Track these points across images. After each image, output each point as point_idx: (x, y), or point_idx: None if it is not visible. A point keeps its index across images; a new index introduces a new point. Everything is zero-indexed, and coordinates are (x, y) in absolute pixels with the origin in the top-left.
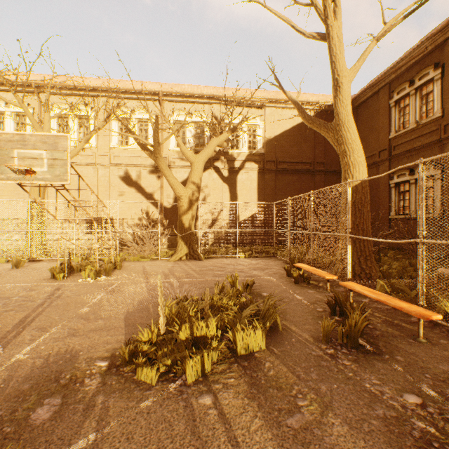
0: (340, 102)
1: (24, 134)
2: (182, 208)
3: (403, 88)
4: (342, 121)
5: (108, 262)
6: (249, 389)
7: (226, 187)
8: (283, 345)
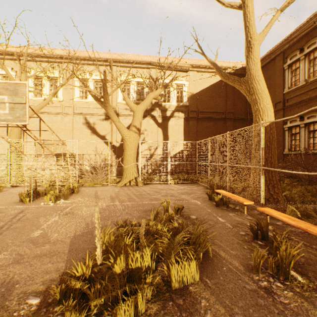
0: (251, 60)
1: None
2: (126, 145)
3: (294, 54)
4: (253, 75)
5: (67, 188)
6: None
7: (160, 131)
8: (216, 275)
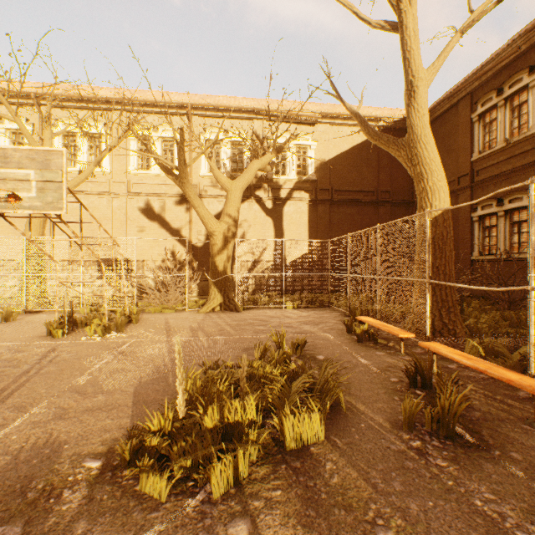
0: (415, 111)
1: (5, 148)
2: (214, 246)
3: (488, 98)
4: (417, 135)
5: (121, 314)
6: (304, 510)
7: (269, 222)
8: (349, 434)
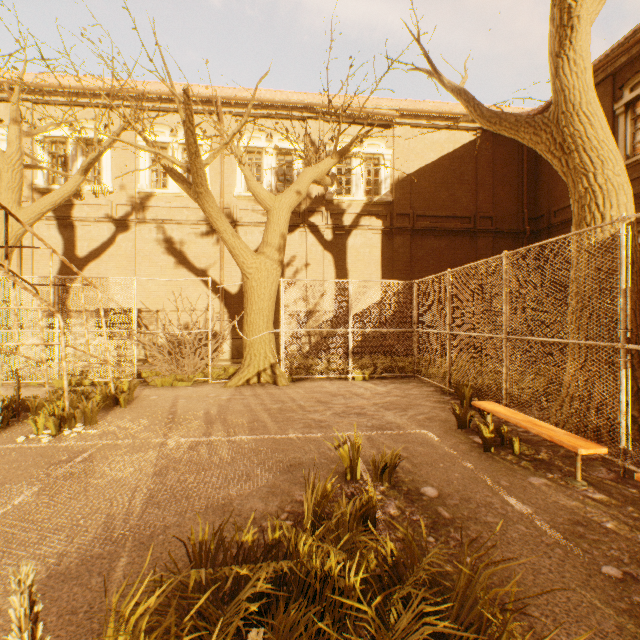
0: (570, 63)
1: None
2: (249, 290)
3: None
4: (574, 103)
5: (102, 392)
6: None
7: (329, 258)
8: None
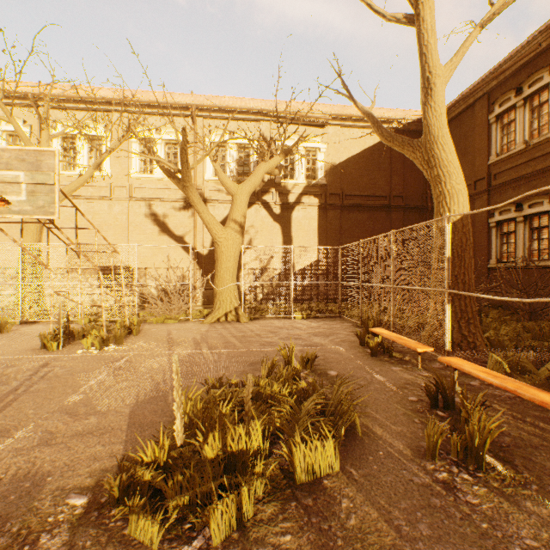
0: (432, 110)
1: None
2: (220, 253)
3: (507, 98)
4: (434, 135)
5: (121, 325)
6: None
7: (277, 228)
8: (367, 464)
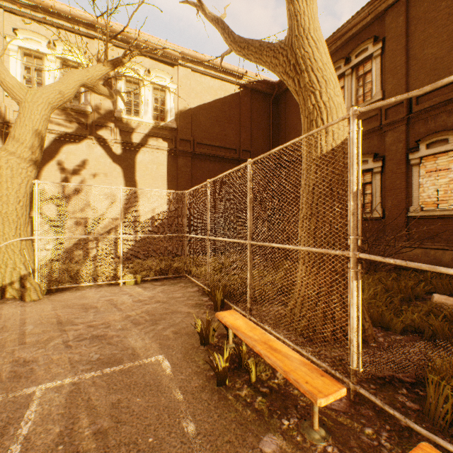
0: None
1: None
2: None
3: (338, 66)
4: (305, 27)
5: None
6: None
7: (118, 170)
8: None
